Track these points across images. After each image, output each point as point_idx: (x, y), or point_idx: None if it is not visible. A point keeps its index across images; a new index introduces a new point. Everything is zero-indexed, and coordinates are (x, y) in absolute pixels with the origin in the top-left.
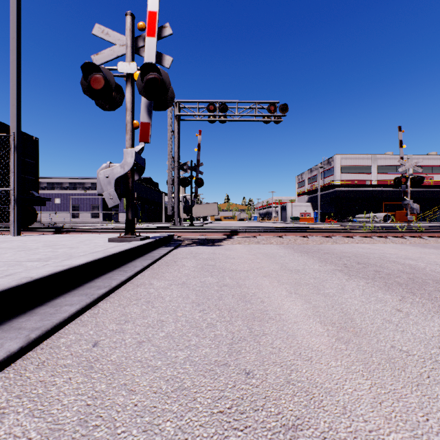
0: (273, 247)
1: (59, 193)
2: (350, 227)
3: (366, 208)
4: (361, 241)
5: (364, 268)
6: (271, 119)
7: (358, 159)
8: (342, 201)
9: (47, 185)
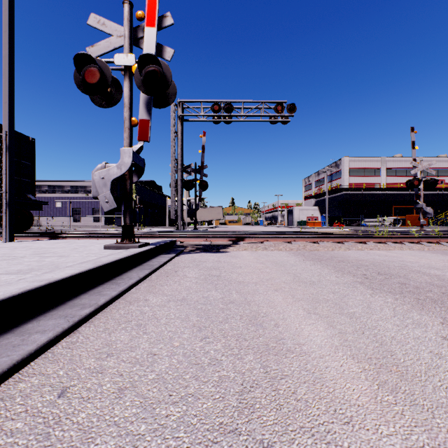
0: (283, 254)
1: (60, 197)
2: (361, 232)
3: (375, 212)
4: (375, 247)
5: (386, 280)
6: (278, 119)
7: (367, 162)
8: (351, 204)
9: (48, 188)
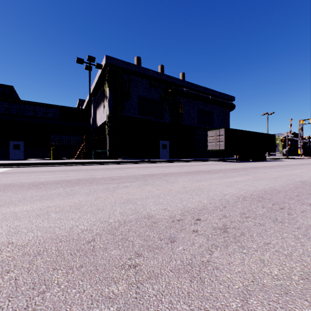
0: None
1: None
2: None
3: None
4: None
5: None
6: None
7: None
8: None
9: None
